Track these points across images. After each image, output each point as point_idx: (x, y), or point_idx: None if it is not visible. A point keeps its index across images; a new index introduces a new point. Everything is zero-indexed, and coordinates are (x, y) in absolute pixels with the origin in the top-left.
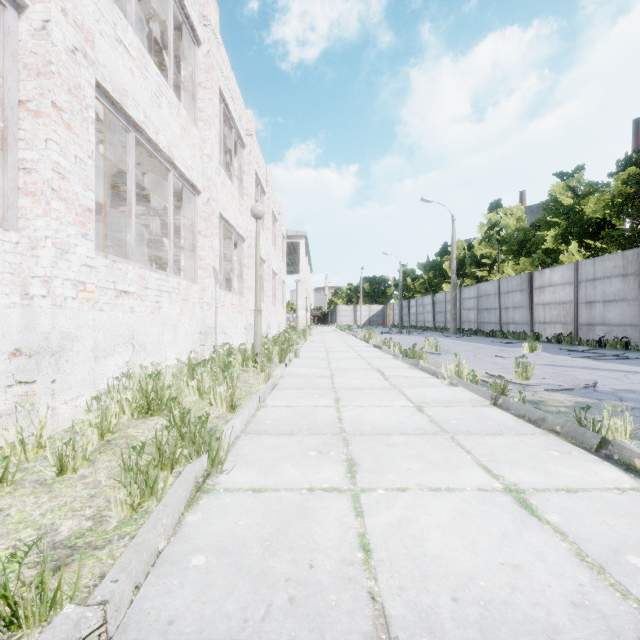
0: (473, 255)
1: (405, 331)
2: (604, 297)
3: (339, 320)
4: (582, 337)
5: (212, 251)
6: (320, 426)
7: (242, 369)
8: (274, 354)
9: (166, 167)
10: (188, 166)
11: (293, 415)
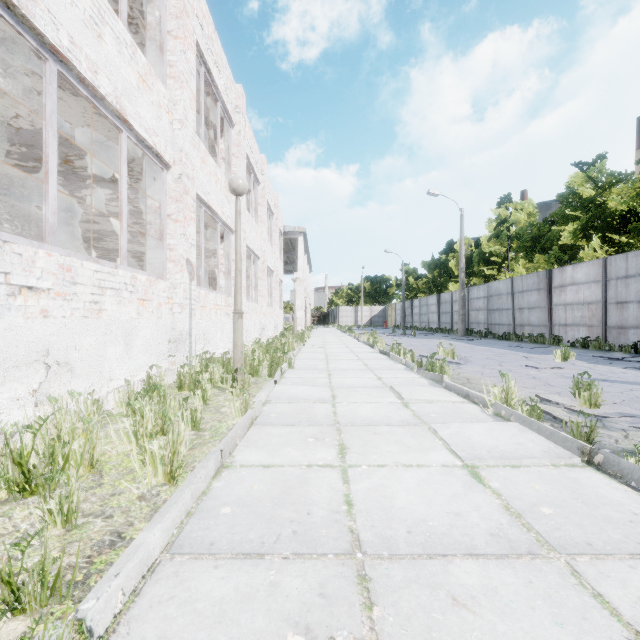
0: (481, 253)
1: (409, 333)
2: (639, 297)
3: (339, 321)
4: (611, 341)
5: (185, 239)
6: (314, 526)
7: (220, 387)
8: (262, 366)
9: (115, 125)
10: (150, 129)
11: (271, 490)
